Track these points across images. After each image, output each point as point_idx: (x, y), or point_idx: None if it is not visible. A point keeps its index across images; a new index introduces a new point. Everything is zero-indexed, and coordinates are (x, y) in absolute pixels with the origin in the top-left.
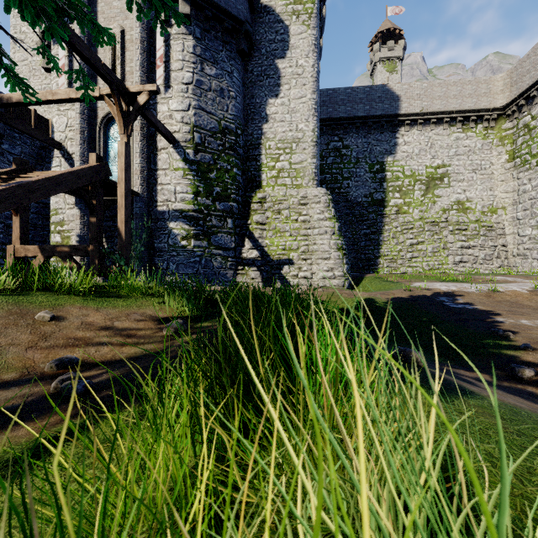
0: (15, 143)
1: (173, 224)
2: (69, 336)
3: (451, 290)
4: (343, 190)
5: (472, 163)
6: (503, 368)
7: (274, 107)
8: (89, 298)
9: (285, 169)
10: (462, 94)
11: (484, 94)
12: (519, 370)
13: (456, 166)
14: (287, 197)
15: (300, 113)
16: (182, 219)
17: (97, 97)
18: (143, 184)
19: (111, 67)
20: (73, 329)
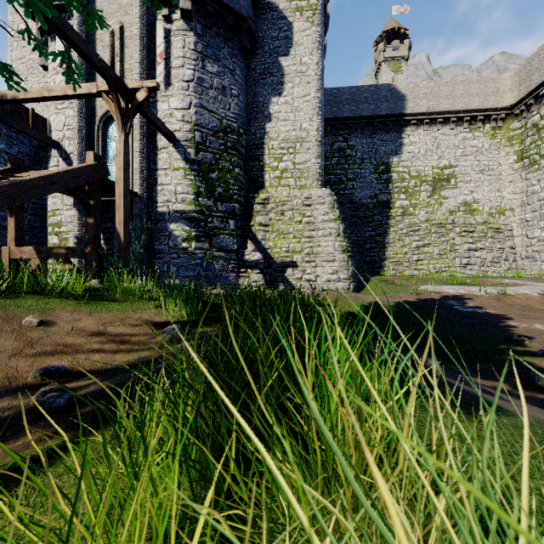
0: (12, 142)
1: (174, 226)
2: (57, 343)
3: (460, 293)
4: (348, 191)
5: (479, 164)
6: (521, 376)
7: (277, 105)
8: (82, 301)
9: (288, 169)
10: (469, 93)
11: (492, 93)
12: (539, 378)
13: (463, 167)
14: (290, 198)
15: (304, 111)
16: (183, 221)
17: (94, 94)
18: (142, 184)
19: (110, 64)
20: (63, 335)
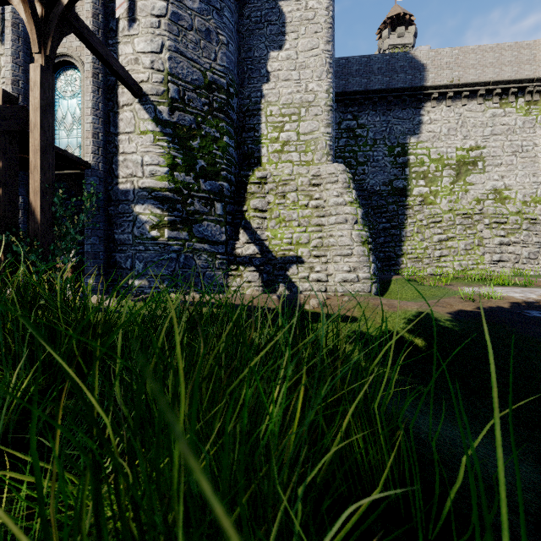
0: None
1: (140, 208)
2: None
3: (533, 299)
4: (358, 177)
5: (511, 144)
6: None
7: (277, 61)
8: None
9: (291, 141)
10: (501, 62)
11: (527, 61)
12: None
13: (492, 148)
14: (293, 177)
15: (311, 68)
16: (152, 201)
17: None
18: (97, 152)
19: None
20: None
